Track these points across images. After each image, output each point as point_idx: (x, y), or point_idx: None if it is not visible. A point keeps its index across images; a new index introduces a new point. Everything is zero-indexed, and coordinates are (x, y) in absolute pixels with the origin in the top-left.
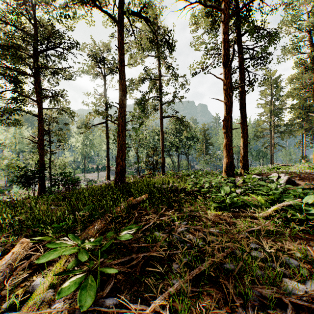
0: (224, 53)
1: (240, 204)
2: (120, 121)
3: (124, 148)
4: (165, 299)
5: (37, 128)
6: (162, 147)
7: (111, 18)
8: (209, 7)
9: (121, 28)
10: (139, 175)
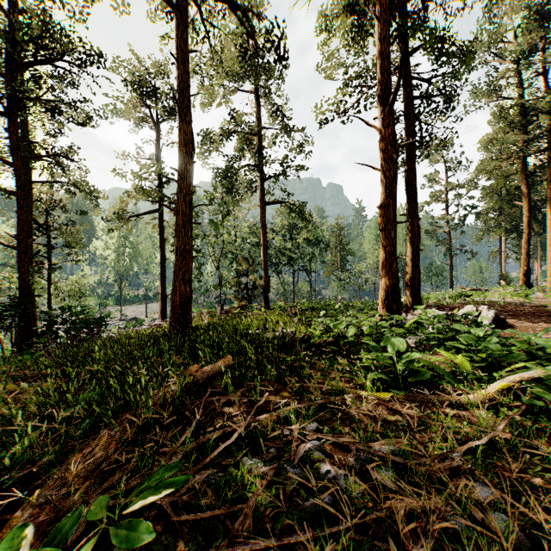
0: (383, 79)
1: (428, 377)
2: (180, 205)
3: (189, 258)
4: None
5: None
6: (264, 258)
7: None
8: None
9: (184, 21)
10: (222, 309)
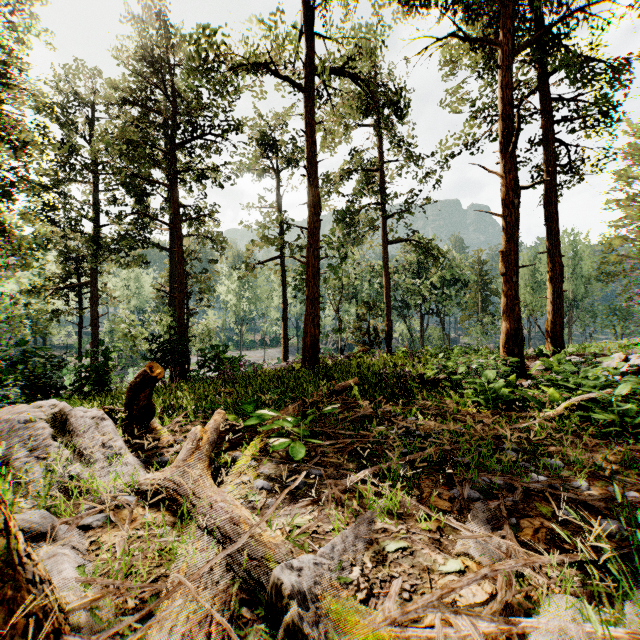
0: (503, 125)
1: (510, 397)
2: (311, 258)
3: (318, 305)
4: (375, 471)
5: (167, 270)
6: (386, 301)
7: (295, 85)
8: (473, 41)
9: (313, 99)
10: (342, 354)
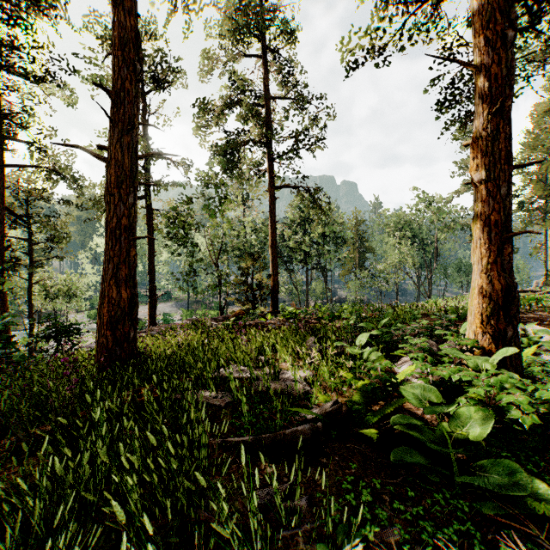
0: None
1: None
2: (113, 148)
3: (130, 241)
4: None
5: None
6: (272, 252)
7: None
8: None
9: None
10: (222, 314)
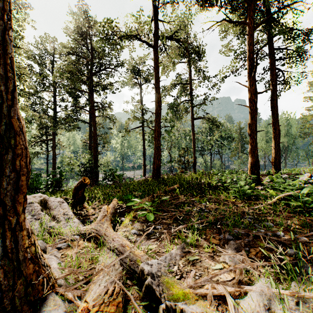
0: (249, 63)
1: (251, 194)
2: (156, 127)
3: (160, 149)
4: (185, 226)
5: (88, 133)
6: (193, 147)
7: (149, 45)
8: (234, 22)
9: (157, 51)
10: (172, 173)
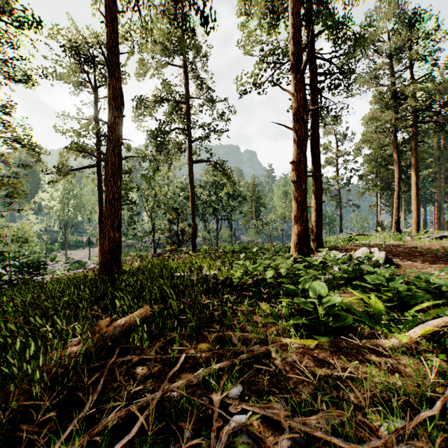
0: (295, 49)
1: (351, 322)
2: (110, 155)
3: (119, 206)
4: None
5: None
6: (192, 208)
7: None
8: None
9: None
10: (155, 252)
